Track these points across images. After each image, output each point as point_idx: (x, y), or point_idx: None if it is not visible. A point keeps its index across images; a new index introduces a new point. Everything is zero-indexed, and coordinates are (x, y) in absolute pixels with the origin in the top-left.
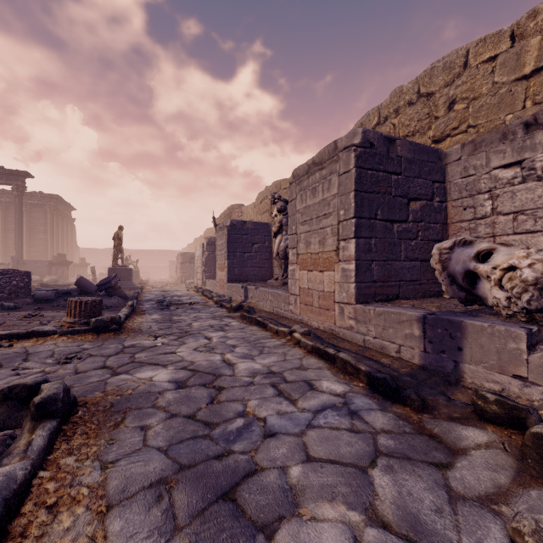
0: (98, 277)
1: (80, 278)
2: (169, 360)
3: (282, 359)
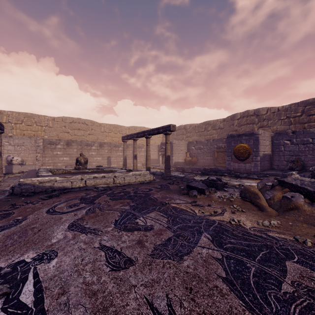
0: None
1: None
2: None
3: None
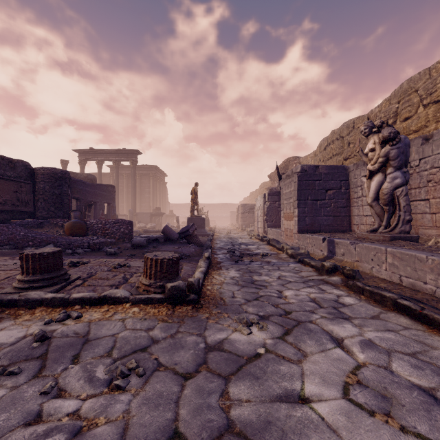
0: (181, 225)
1: (165, 227)
2: None
3: None
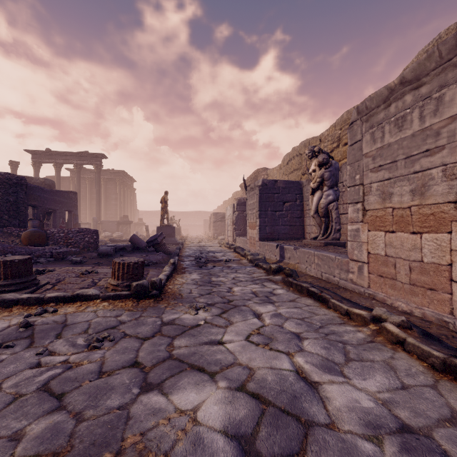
0: (151, 233)
1: (133, 236)
2: (216, 360)
3: (396, 382)
